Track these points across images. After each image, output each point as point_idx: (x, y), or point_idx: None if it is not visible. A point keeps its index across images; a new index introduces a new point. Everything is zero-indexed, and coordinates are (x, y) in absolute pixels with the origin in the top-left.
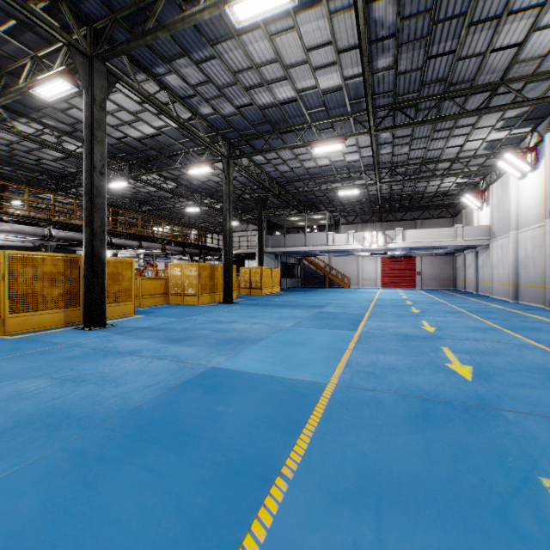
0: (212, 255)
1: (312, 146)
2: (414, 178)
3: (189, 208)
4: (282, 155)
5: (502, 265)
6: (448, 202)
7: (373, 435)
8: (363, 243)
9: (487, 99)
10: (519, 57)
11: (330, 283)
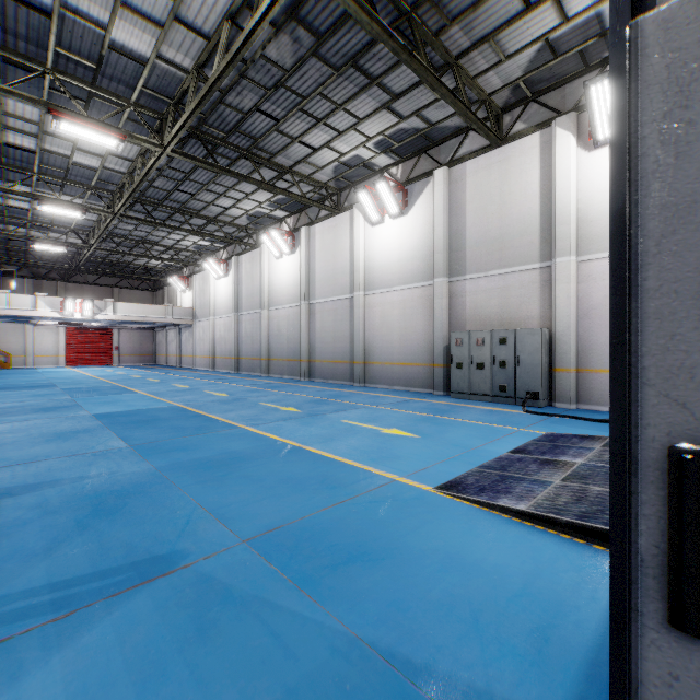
0: None
1: (42, 203)
2: (134, 254)
3: None
4: None
5: (204, 342)
6: (155, 278)
7: (217, 407)
8: (61, 311)
9: (204, 223)
10: (226, 213)
11: None
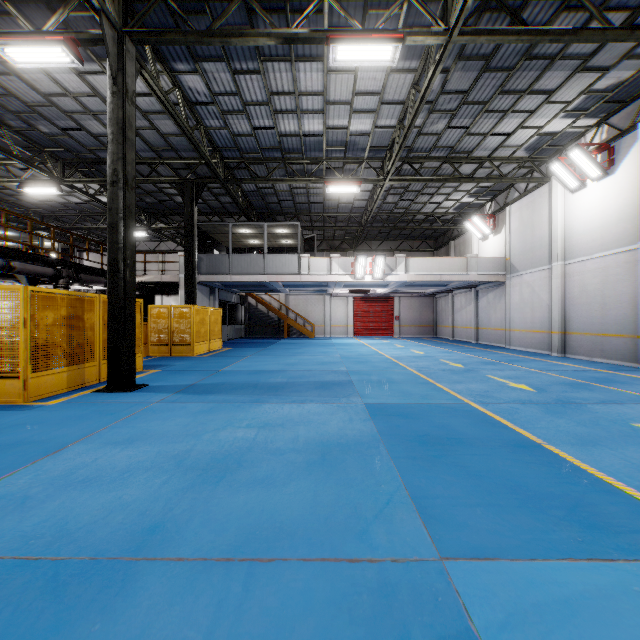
0: (88, 282)
1: (334, 37)
2: (436, 178)
3: (32, 185)
4: (243, 89)
5: (531, 308)
6: (445, 227)
7: None
8: (352, 273)
9: None
10: None
11: (287, 331)
